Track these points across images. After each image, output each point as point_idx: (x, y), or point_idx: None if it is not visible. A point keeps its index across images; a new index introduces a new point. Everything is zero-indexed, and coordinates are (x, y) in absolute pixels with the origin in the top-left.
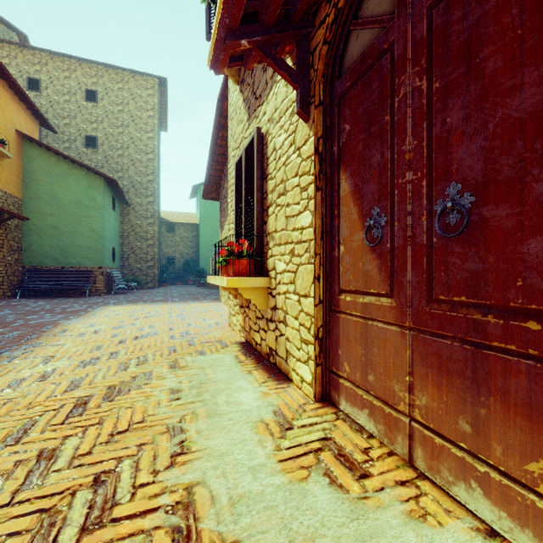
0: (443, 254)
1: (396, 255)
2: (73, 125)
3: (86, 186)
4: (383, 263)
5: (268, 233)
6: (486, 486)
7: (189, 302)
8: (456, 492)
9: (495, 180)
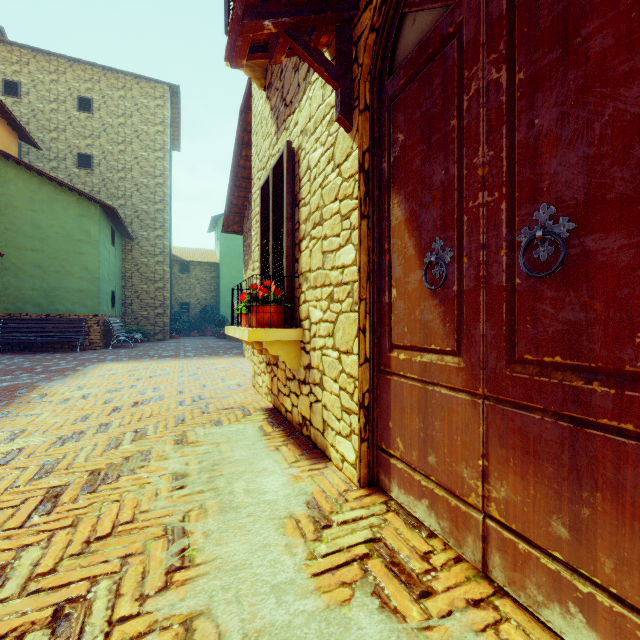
0: (529, 300)
1: (465, 301)
2: (62, 139)
3: (78, 215)
4: (447, 311)
5: (301, 273)
6: (591, 612)
7: (206, 358)
8: (547, 617)
9: (604, 199)
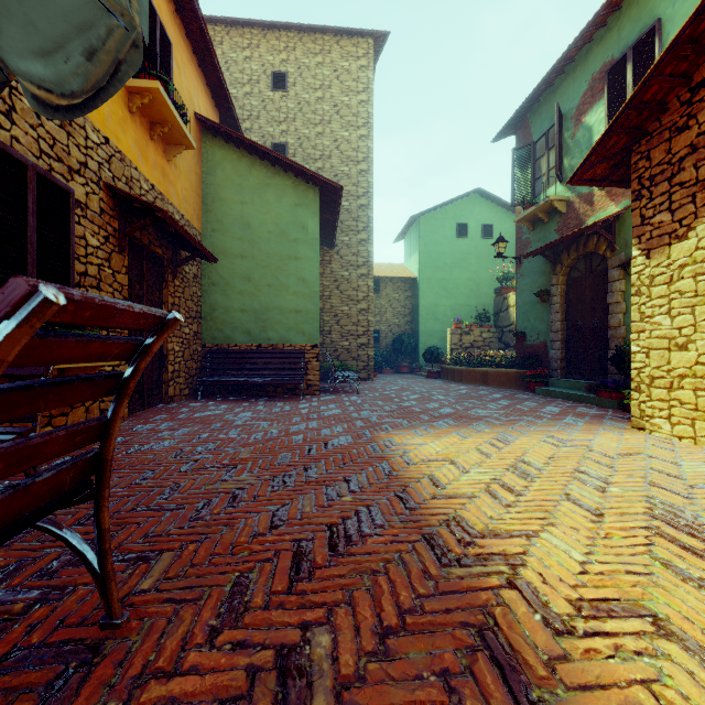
0: None
1: None
2: (255, 129)
3: (293, 204)
4: None
5: None
6: None
7: (553, 426)
8: None
9: None
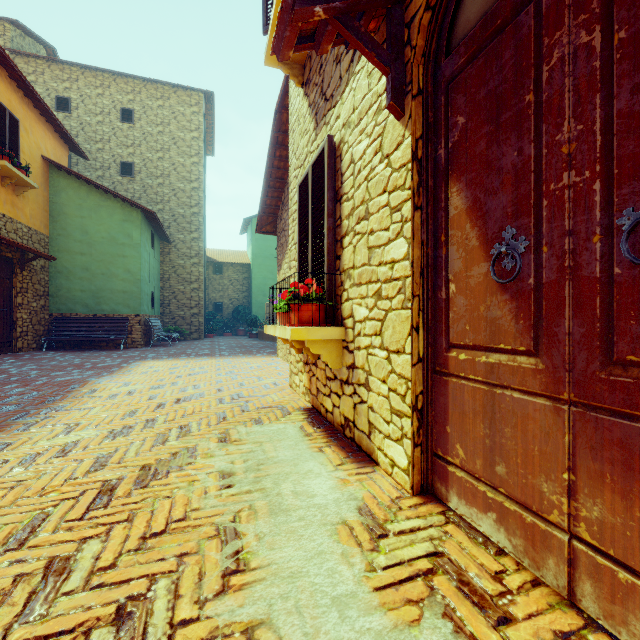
0: (634, 292)
1: (545, 295)
2: (107, 150)
3: (121, 220)
4: (521, 307)
5: (343, 270)
6: None
7: (240, 356)
8: None
9: None
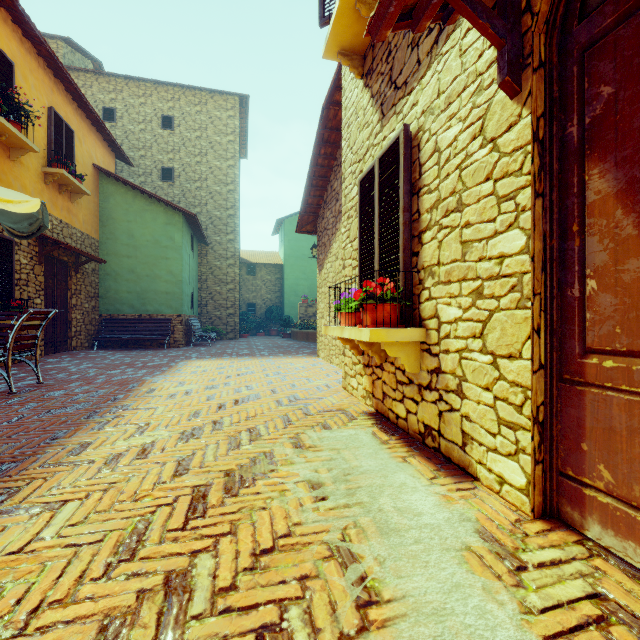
0: None
1: None
2: (148, 156)
3: (164, 223)
4: None
5: (422, 268)
6: None
7: (281, 357)
8: None
9: None
